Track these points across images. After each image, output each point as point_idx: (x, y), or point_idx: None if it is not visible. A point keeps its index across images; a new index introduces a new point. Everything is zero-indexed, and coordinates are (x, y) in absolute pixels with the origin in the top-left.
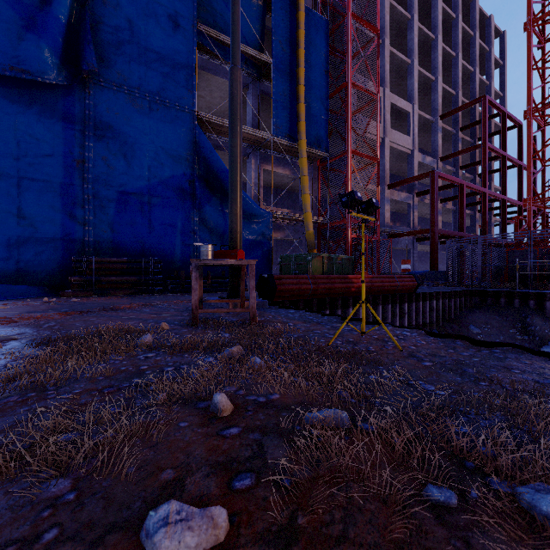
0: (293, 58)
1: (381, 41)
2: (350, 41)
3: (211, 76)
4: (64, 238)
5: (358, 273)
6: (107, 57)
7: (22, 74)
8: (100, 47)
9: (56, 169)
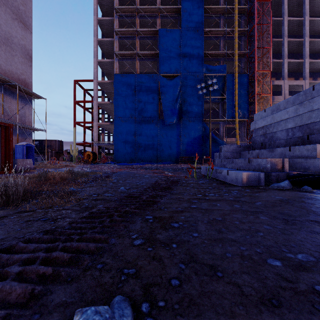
0: (234, 93)
1: (283, 60)
2: (255, 81)
3: (208, 103)
4: (177, 152)
5: None
6: (184, 113)
7: (172, 123)
8: (183, 111)
9: (176, 139)
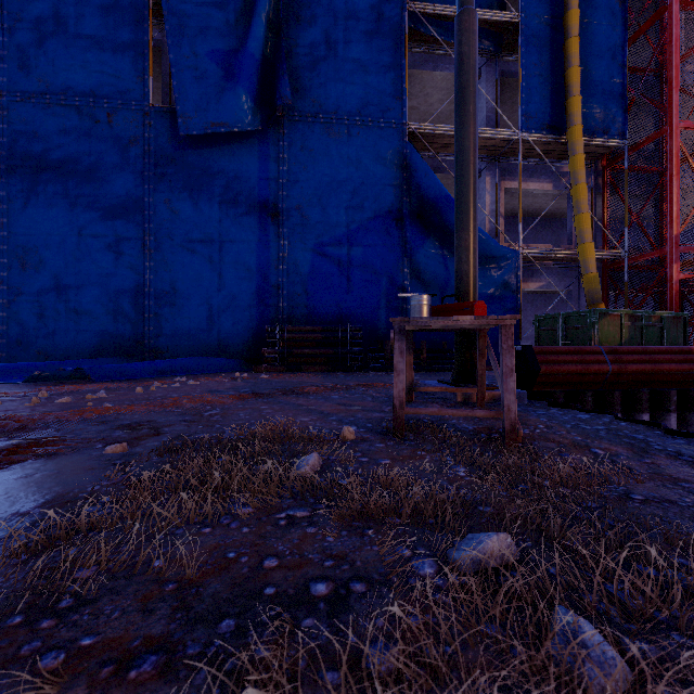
0: (557, 1)
1: None
2: None
3: (427, 73)
4: (259, 305)
5: None
6: (302, 84)
7: (222, 128)
8: (295, 75)
9: (252, 228)
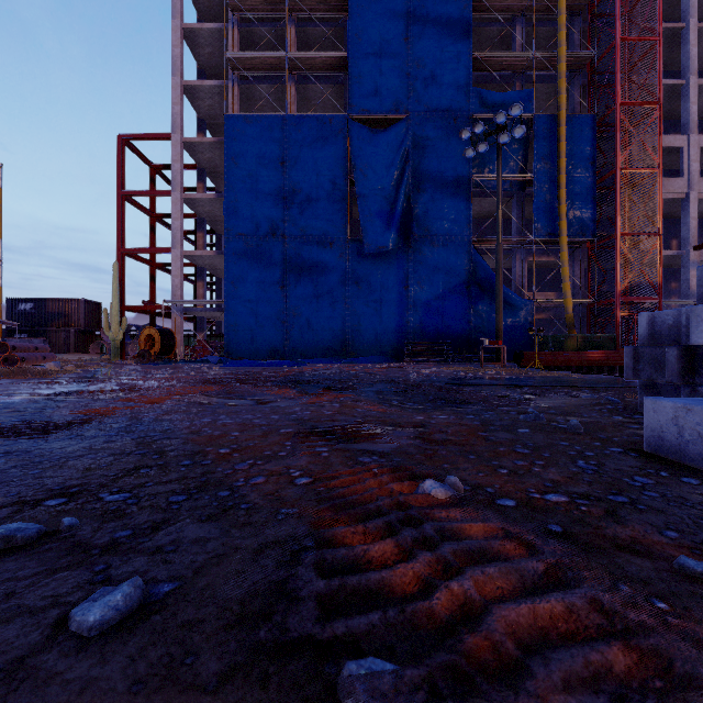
0: (554, 167)
1: (685, 81)
2: (618, 131)
3: (482, 198)
4: (399, 331)
5: (618, 350)
6: (419, 222)
7: (384, 249)
8: (416, 218)
9: (395, 294)
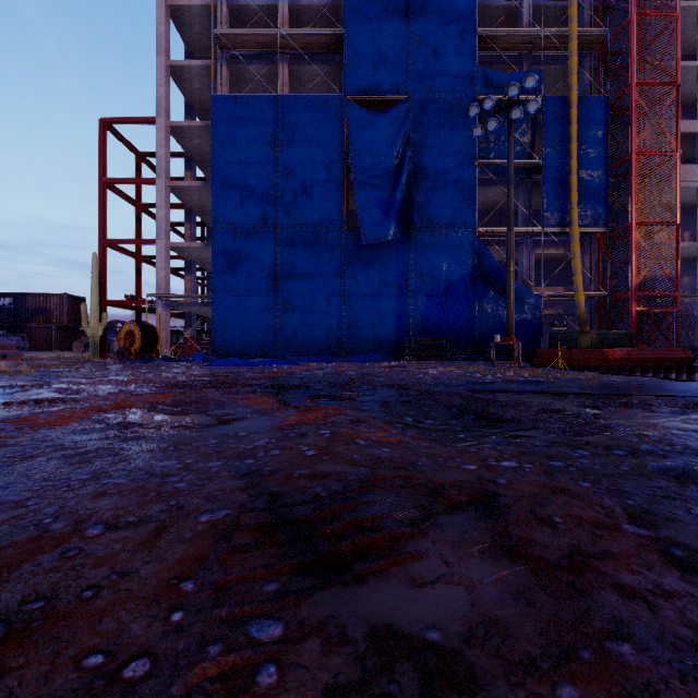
0: (565, 152)
1: None
2: (633, 113)
3: (486, 187)
4: (398, 327)
5: (635, 347)
6: (420, 211)
7: (383, 239)
8: (417, 207)
9: (395, 287)
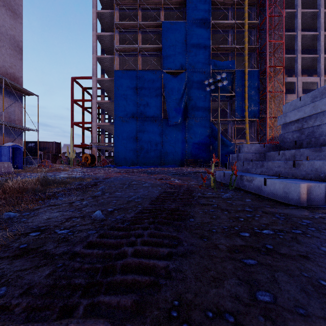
0: (243, 90)
1: (296, 55)
2: (267, 77)
3: (215, 102)
4: (182, 155)
5: None
6: (190, 112)
7: (176, 123)
8: (189, 110)
9: (181, 140)
